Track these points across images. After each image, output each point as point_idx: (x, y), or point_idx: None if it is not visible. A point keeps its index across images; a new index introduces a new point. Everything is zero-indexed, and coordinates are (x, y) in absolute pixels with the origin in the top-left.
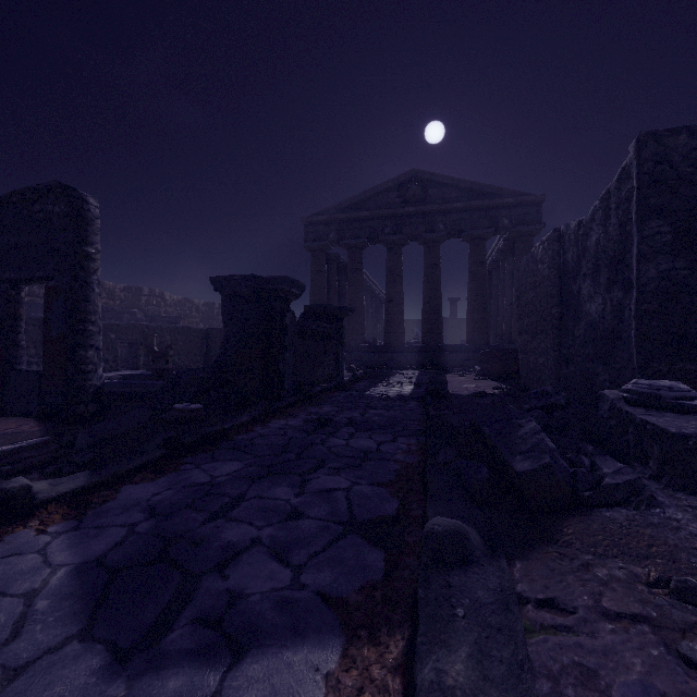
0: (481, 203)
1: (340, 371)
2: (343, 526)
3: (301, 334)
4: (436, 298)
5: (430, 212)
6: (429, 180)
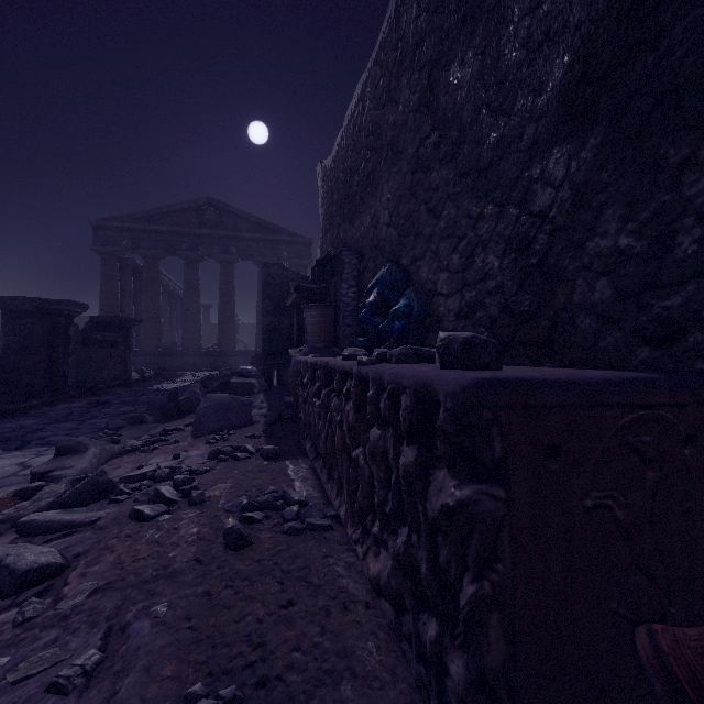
0: (266, 236)
1: (128, 373)
2: (101, 429)
3: (85, 342)
4: (230, 310)
5: (225, 237)
6: (224, 208)
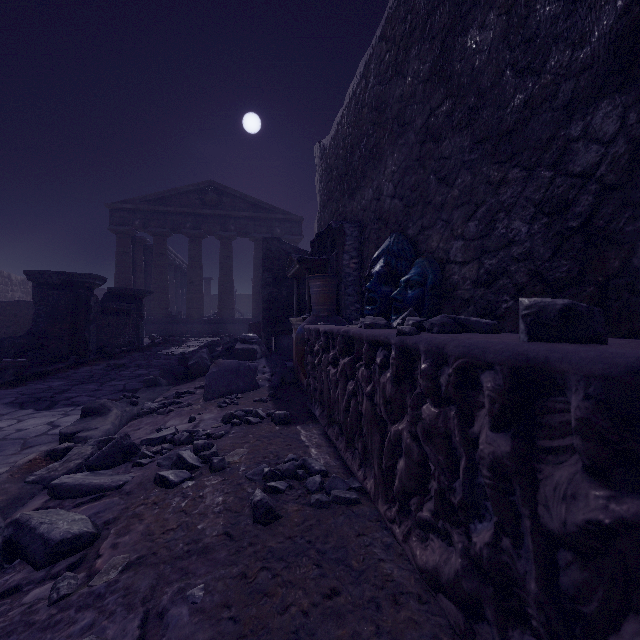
0: (261, 215)
1: (140, 339)
2: (120, 391)
3: (104, 311)
4: (229, 282)
5: (224, 216)
6: (223, 190)
